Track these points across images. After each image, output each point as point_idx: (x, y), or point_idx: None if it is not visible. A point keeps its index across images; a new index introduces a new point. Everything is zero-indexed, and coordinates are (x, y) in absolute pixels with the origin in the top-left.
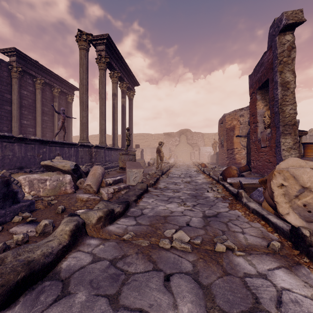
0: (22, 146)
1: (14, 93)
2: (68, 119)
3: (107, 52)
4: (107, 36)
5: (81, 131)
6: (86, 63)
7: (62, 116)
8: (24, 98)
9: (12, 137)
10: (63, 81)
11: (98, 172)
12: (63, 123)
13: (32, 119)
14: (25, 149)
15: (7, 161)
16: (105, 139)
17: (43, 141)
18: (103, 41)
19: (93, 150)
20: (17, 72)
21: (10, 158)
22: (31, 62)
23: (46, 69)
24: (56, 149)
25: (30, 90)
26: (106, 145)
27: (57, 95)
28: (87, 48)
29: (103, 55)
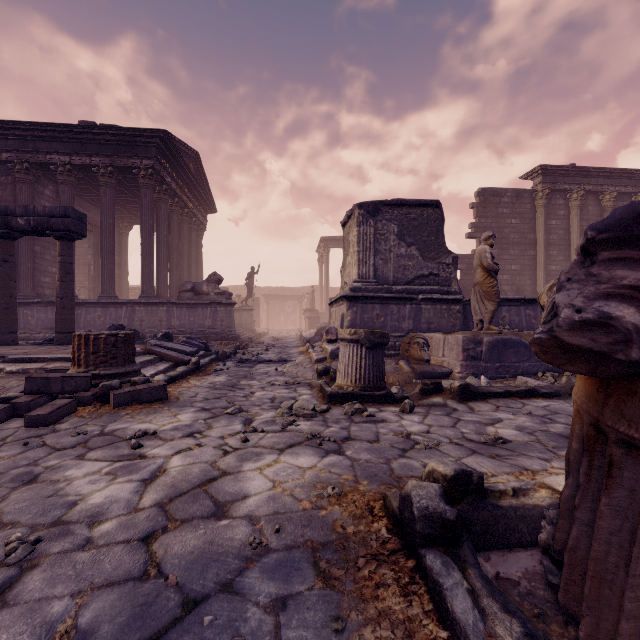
0: None
1: (538, 230)
2: None
3: None
4: None
5: None
6: None
7: None
8: (552, 231)
9: None
10: (622, 174)
11: None
12: None
13: (564, 260)
14: None
15: None
16: None
17: None
18: None
19: None
20: (542, 198)
21: None
22: (562, 171)
23: (588, 170)
24: None
25: (561, 216)
26: None
27: (609, 205)
28: None
29: None
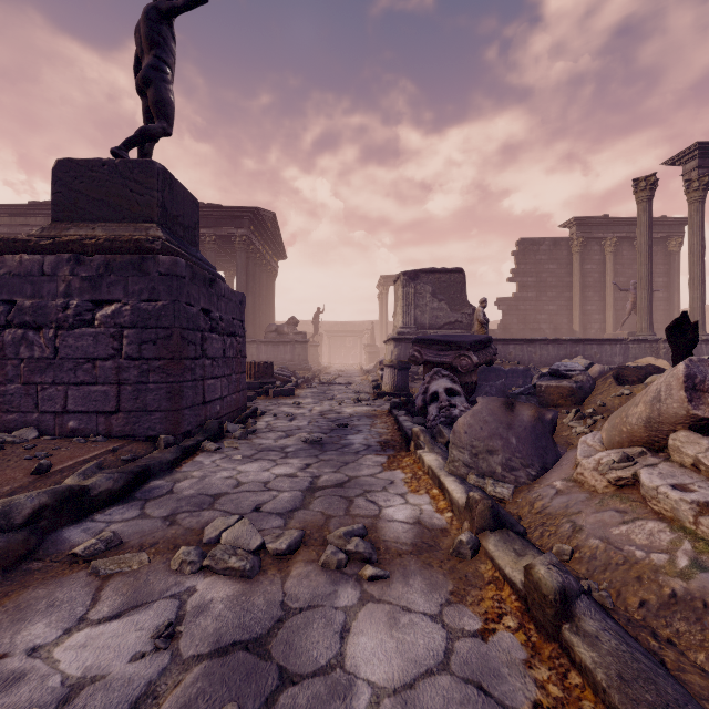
0: (555, 346)
1: (574, 274)
2: (669, 284)
3: (707, 163)
4: (698, 145)
5: (638, 319)
6: (646, 220)
7: (631, 294)
8: (588, 274)
9: (546, 340)
10: (654, 222)
11: (595, 369)
12: (634, 304)
13: (599, 301)
14: (557, 349)
15: (543, 359)
16: (702, 324)
17: (574, 340)
18: (692, 155)
19: (660, 346)
20: (577, 245)
21: (545, 357)
22: (596, 221)
23: (620, 219)
24: (593, 347)
25: (596, 261)
26: (702, 335)
27: None
28: (648, 196)
29: (695, 178)
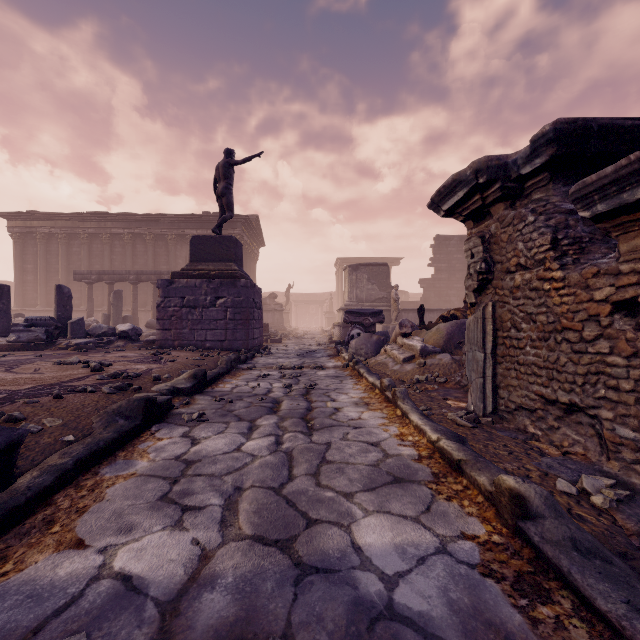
0: None
1: None
2: None
3: None
4: None
5: None
6: None
7: None
8: None
9: (441, 309)
10: None
11: None
12: None
13: None
14: None
15: None
16: None
17: None
18: None
19: None
20: None
21: None
22: None
23: None
24: None
25: None
26: None
27: None
28: None
29: None
